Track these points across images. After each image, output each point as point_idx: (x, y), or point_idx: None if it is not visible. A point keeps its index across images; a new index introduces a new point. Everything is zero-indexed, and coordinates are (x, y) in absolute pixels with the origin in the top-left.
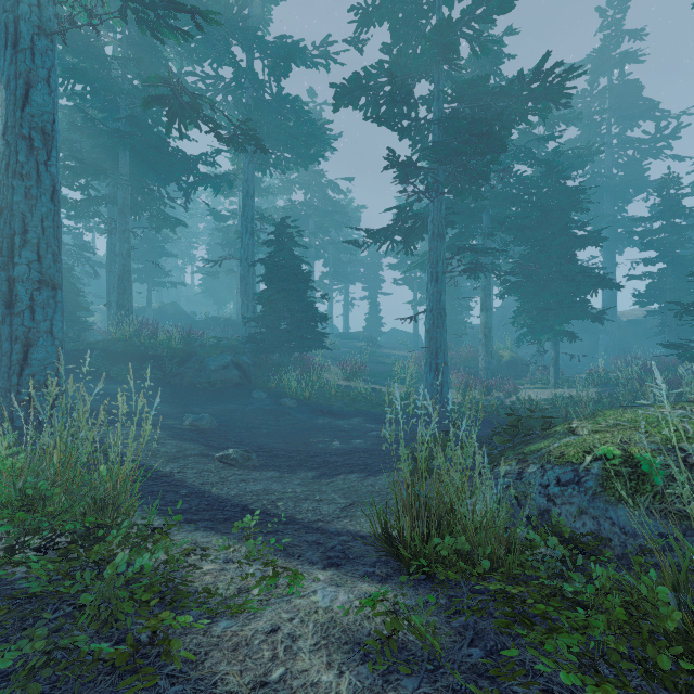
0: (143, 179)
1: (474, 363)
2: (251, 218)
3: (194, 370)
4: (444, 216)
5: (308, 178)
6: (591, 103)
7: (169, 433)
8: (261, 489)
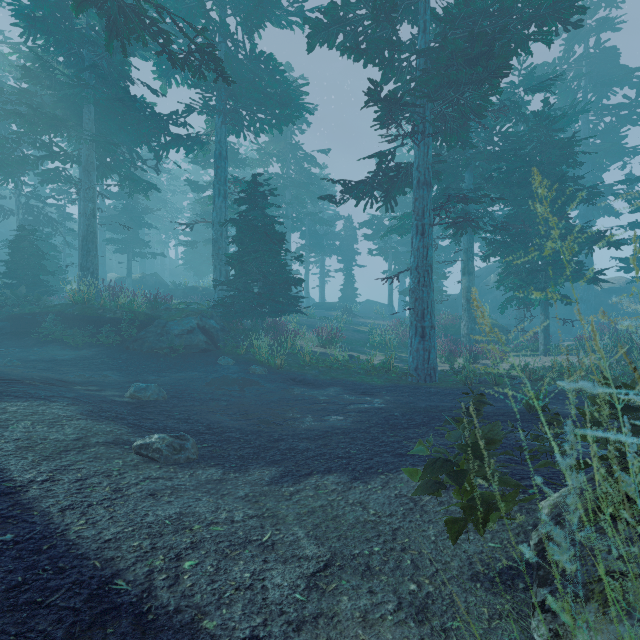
0: (110, 137)
1: (453, 331)
2: (223, 180)
3: (156, 334)
4: (430, 162)
5: (285, 150)
6: (567, 71)
7: (87, 409)
8: (174, 515)
